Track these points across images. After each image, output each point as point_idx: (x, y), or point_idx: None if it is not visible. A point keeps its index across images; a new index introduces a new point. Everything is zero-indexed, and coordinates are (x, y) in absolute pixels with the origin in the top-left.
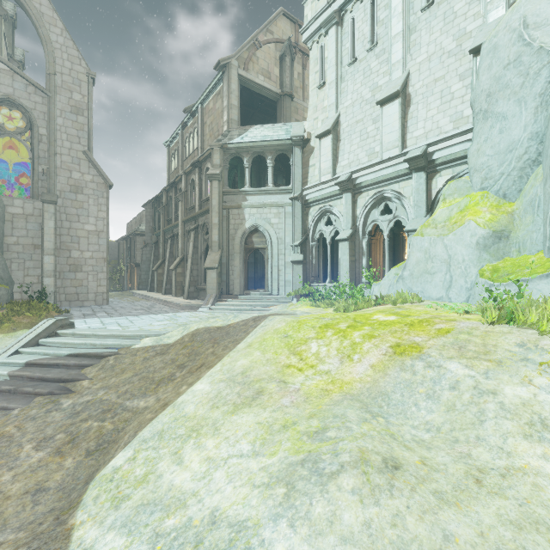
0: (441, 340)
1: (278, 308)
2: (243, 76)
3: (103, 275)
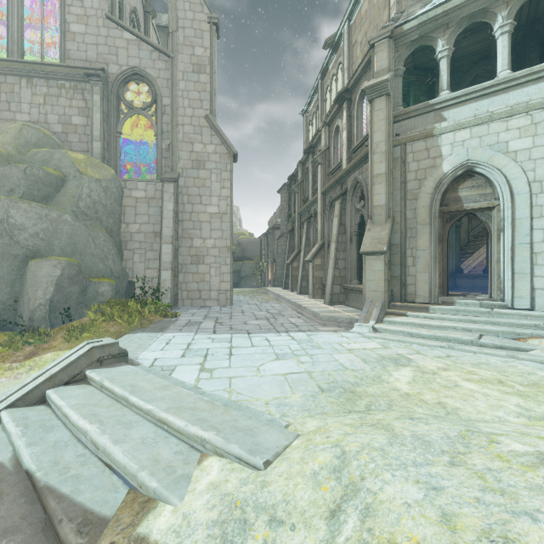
0: None
1: None
2: None
3: (226, 268)
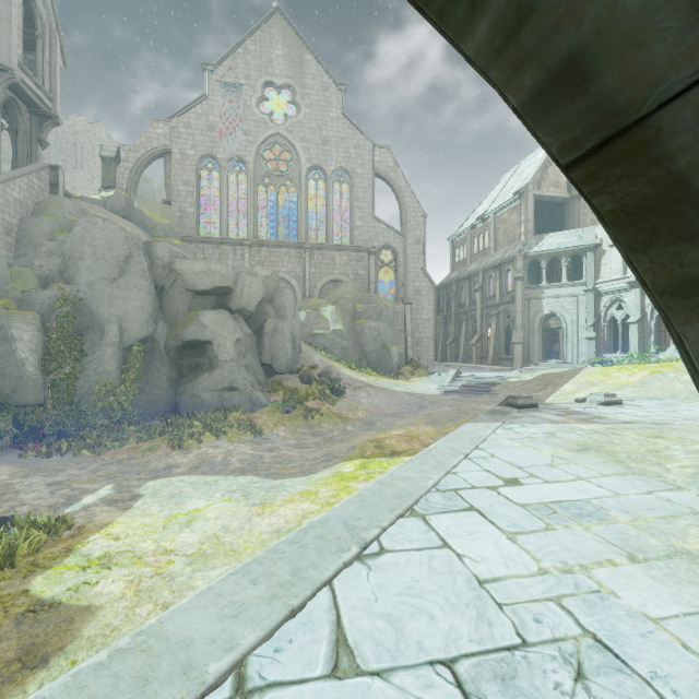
0: (671, 370)
1: None
2: (537, 195)
3: (431, 348)
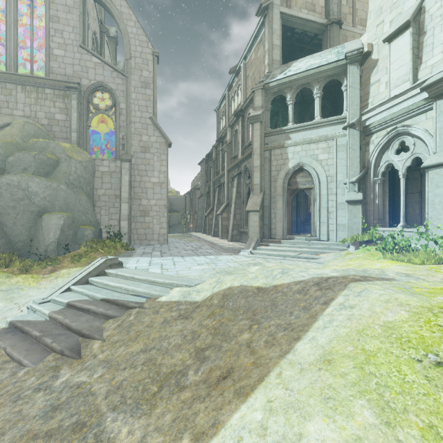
0: None
1: (329, 256)
2: (285, 14)
3: (164, 219)
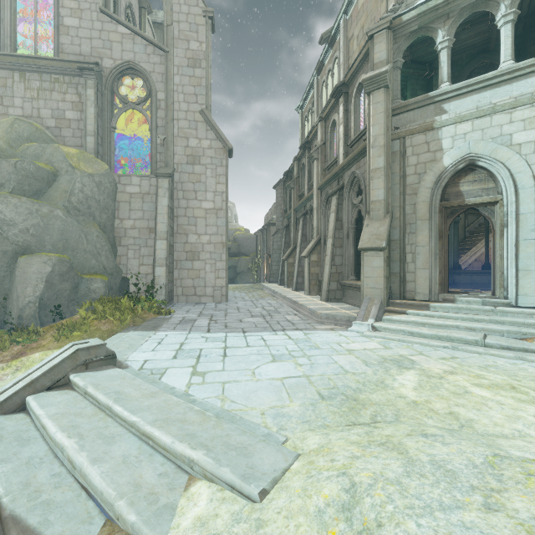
0: None
1: None
2: None
3: (221, 264)
